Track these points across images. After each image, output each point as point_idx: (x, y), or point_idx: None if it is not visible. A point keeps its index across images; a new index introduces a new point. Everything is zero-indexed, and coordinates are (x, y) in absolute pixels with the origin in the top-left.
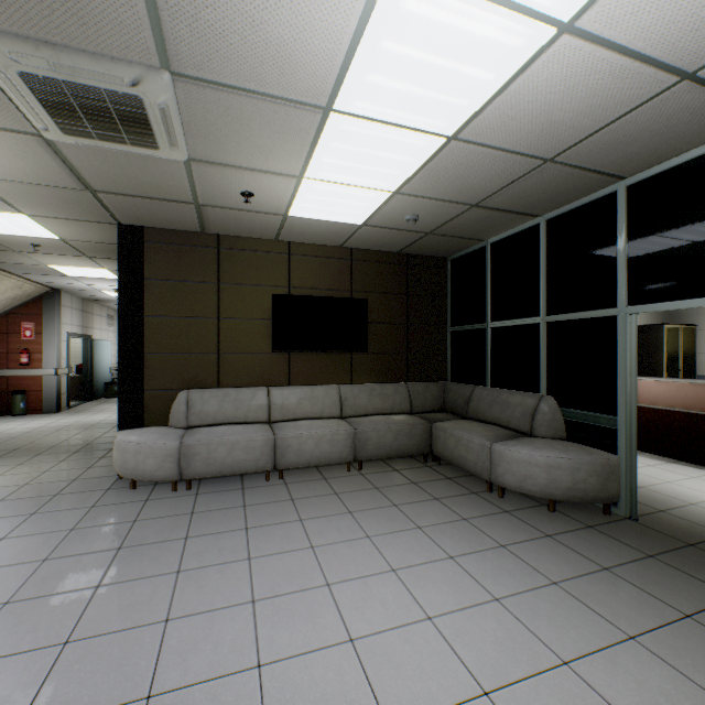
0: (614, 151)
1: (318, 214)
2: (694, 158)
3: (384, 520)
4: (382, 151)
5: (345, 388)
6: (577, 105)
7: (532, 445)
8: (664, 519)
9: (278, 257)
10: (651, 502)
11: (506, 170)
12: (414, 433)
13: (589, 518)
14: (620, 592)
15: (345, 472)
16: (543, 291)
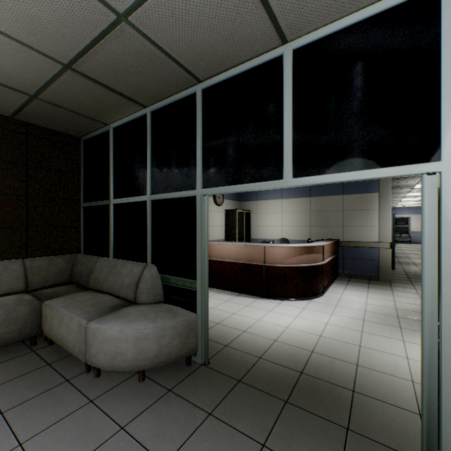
0: (183, 34)
1: None
2: (242, 72)
3: None
4: None
5: None
6: None
7: (126, 318)
8: (227, 355)
9: None
10: (222, 338)
11: (75, 10)
12: (15, 318)
13: (173, 376)
14: None
15: None
16: (149, 173)
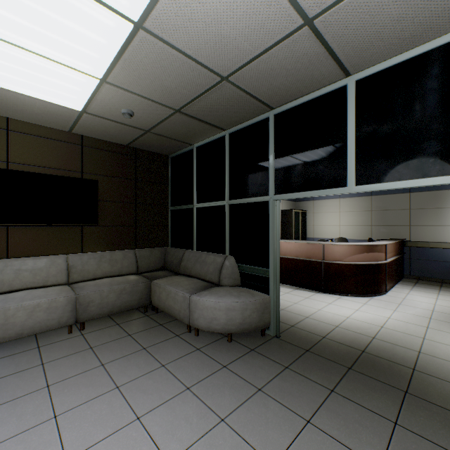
0: (266, 82)
1: (26, 89)
2: (309, 100)
3: (84, 387)
4: (67, 19)
5: (74, 257)
6: (239, 22)
7: (218, 294)
8: (294, 332)
9: None
10: (287, 320)
11: (195, 79)
12: (136, 290)
13: (253, 342)
14: (268, 412)
15: (66, 334)
16: (228, 182)
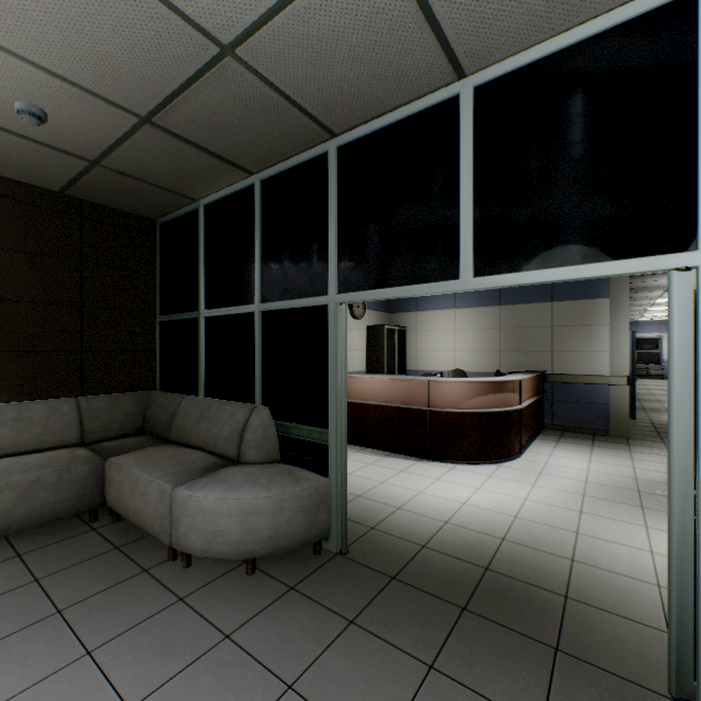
0: (313, 70)
1: None
2: (397, 121)
3: None
4: None
5: None
6: None
7: (229, 483)
8: (374, 541)
9: None
10: (365, 517)
11: (162, 43)
12: (69, 481)
13: (296, 569)
14: None
15: None
16: (258, 271)
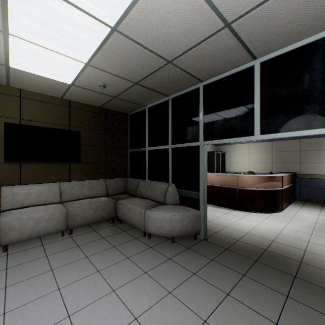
0: (198, 64)
1: (35, 70)
2: (228, 75)
3: (76, 271)
4: (67, 25)
5: (64, 184)
6: (181, 26)
7: (164, 210)
8: (217, 237)
9: (10, 97)
10: (212, 229)
11: (149, 63)
12: (107, 207)
13: (188, 243)
14: (200, 288)
15: (60, 237)
16: (170, 132)
